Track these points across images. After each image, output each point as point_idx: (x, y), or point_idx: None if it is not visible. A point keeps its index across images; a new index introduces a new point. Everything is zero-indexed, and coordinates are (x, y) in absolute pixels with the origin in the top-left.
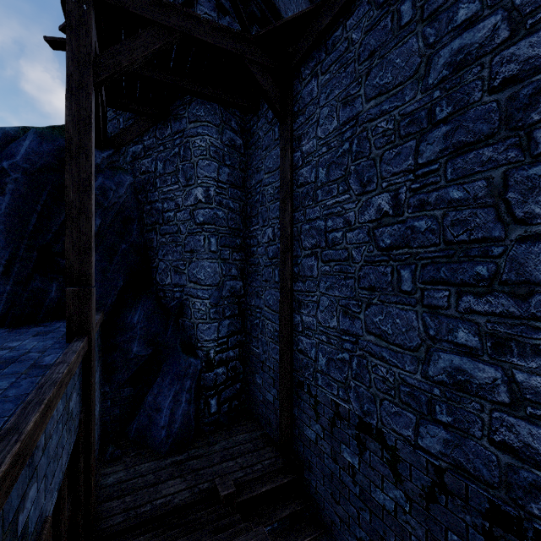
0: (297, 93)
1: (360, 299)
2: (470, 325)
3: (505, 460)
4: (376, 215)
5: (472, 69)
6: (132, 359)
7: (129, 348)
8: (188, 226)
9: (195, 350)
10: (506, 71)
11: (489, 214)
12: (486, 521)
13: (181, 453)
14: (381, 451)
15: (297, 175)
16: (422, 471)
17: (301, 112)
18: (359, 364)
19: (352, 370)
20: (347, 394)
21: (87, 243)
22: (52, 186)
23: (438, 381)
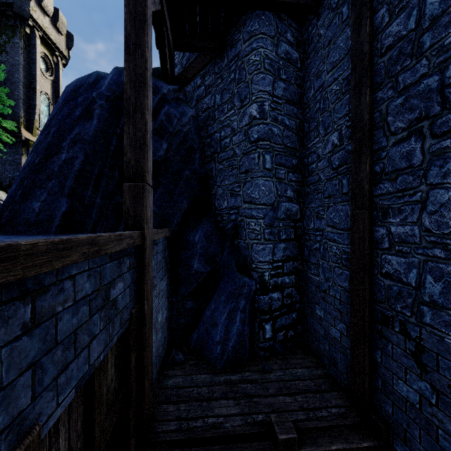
0: None
1: None
2: None
3: None
4: None
5: None
6: (193, 275)
7: (191, 264)
8: (243, 146)
9: (249, 271)
10: None
11: None
12: None
13: (235, 373)
14: None
15: (381, 40)
16: None
17: None
18: None
19: None
20: None
21: (142, 139)
22: None
23: None
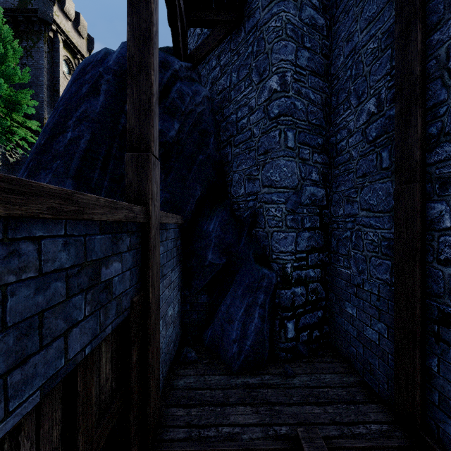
0: None
1: None
2: None
3: None
4: None
5: None
6: (207, 266)
7: (205, 255)
8: (262, 125)
9: (269, 262)
10: None
11: None
12: None
13: (253, 375)
14: None
15: None
16: None
17: None
18: None
19: None
20: None
21: (147, 103)
22: None
23: None
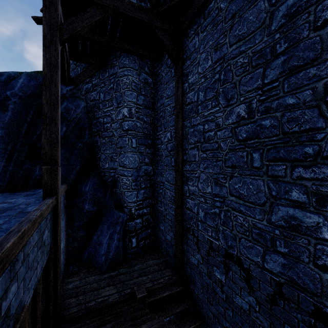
0: (185, 46)
1: (226, 174)
2: (300, 187)
3: (325, 277)
4: (236, 119)
5: (301, 16)
6: (84, 213)
7: (83, 206)
8: (119, 132)
9: (123, 208)
10: (326, 14)
11: (314, 112)
12: (312, 318)
13: (114, 271)
14: (240, 271)
15: (186, 98)
16: (267, 284)
17: (188, 58)
18: (225, 216)
19: (221, 219)
20: (218, 235)
21: (55, 139)
22: (36, 106)
23: (278, 225)
